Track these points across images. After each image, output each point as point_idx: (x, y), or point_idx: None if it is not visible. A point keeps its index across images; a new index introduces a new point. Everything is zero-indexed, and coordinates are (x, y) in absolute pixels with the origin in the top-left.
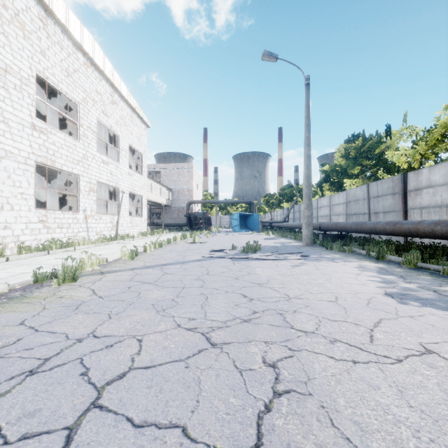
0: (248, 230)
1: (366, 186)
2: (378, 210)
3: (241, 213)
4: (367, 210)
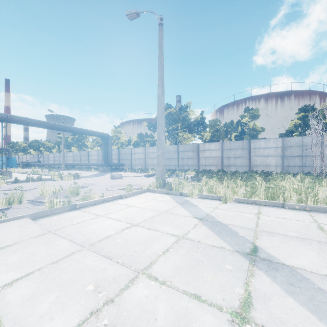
0: (10, 167)
1: (79, 152)
2: (83, 159)
3: (7, 157)
4: (80, 159)
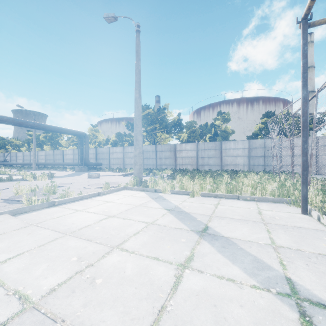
0: None
1: (53, 151)
2: (57, 159)
3: None
4: (53, 158)
